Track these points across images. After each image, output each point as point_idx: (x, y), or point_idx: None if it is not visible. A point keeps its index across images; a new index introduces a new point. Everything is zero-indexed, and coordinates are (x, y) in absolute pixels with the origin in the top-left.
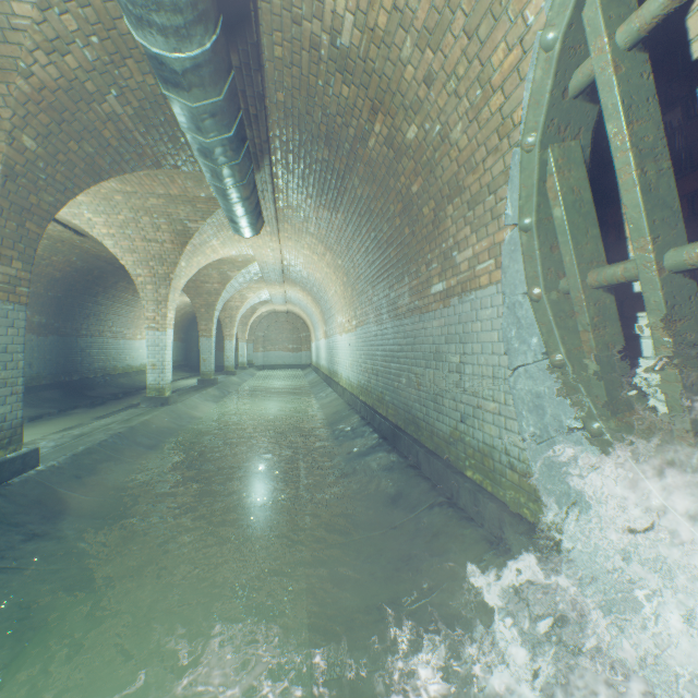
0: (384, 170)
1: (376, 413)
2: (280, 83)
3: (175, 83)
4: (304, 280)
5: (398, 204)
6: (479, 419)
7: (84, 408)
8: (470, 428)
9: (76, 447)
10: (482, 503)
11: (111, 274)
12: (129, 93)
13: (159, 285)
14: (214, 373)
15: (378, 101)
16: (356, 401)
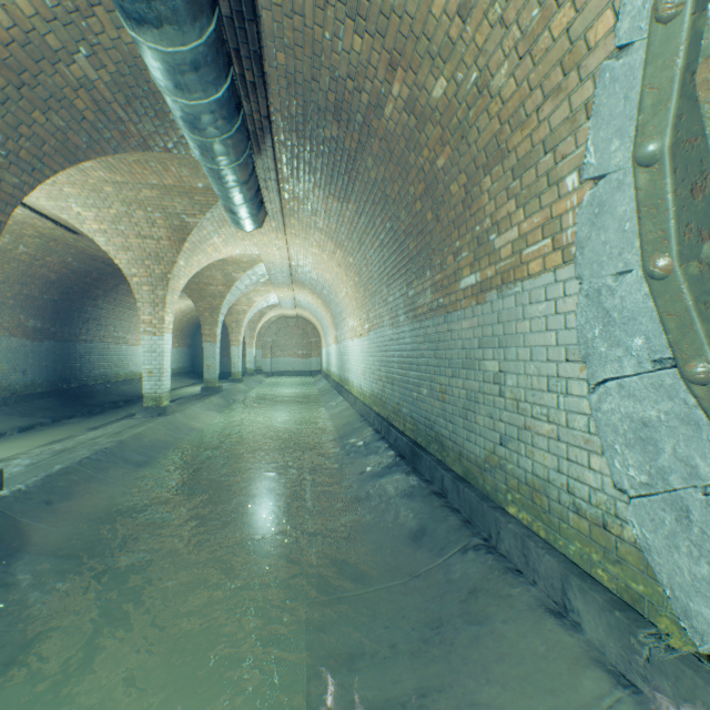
0: (403, 144)
1: (392, 427)
2: (280, 39)
3: (140, 16)
4: (314, 282)
5: (419, 184)
6: (527, 443)
7: (80, 417)
8: (514, 453)
9: (52, 466)
10: (535, 554)
11: (111, 276)
12: (102, 52)
13: (156, 285)
14: (221, 380)
15: (398, 52)
16: (368, 412)
